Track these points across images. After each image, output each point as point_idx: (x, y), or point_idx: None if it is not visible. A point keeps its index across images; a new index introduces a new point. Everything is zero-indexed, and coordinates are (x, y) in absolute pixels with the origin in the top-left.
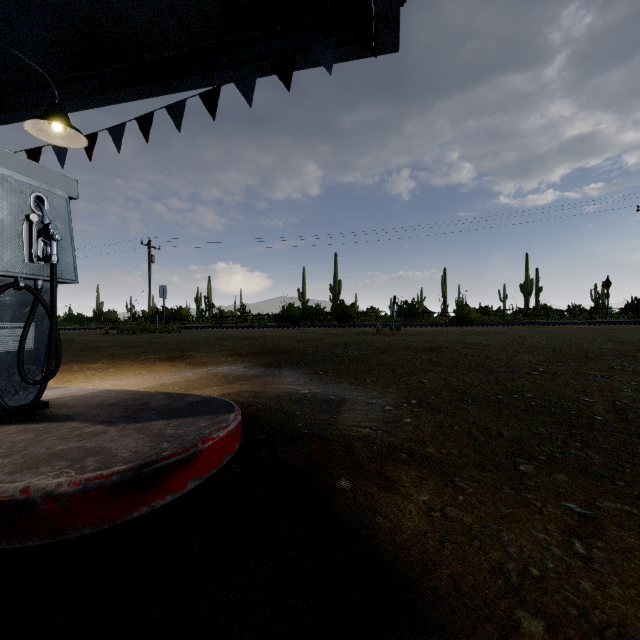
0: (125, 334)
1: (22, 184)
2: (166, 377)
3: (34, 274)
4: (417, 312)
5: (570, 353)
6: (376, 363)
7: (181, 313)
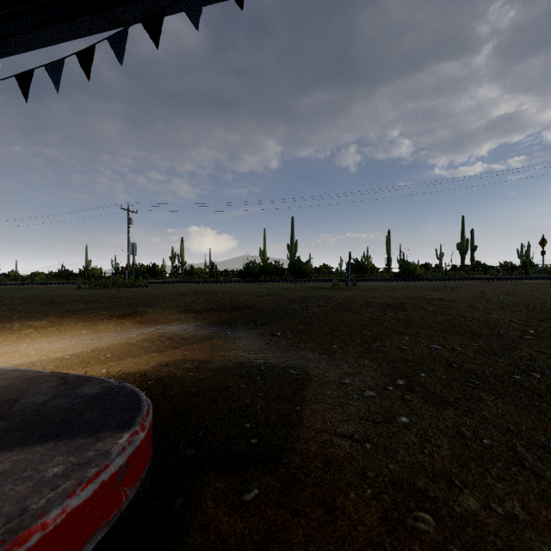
0: (96, 288)
1: None
2: (105, 339)
3: None
4: (366, 268)
5: (547, 310)
6: (340, 322)
7: (155, 269)
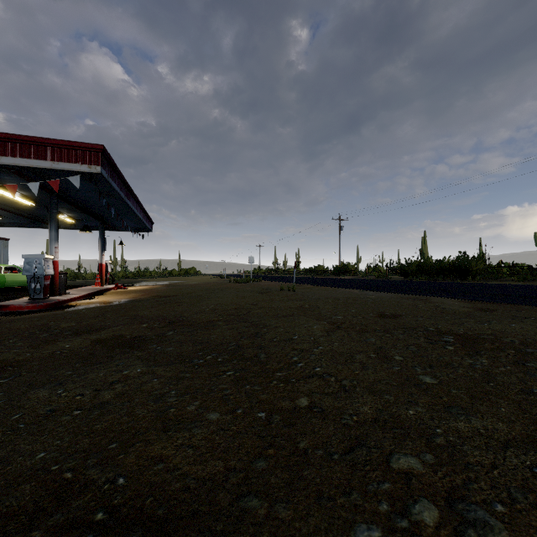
0: (235, 283)
1: (34, 259)
2: (111, 300)
3: (36, 274)
4: None
5: (168, 316)
6: (127, 304)
7: (349, 267)
